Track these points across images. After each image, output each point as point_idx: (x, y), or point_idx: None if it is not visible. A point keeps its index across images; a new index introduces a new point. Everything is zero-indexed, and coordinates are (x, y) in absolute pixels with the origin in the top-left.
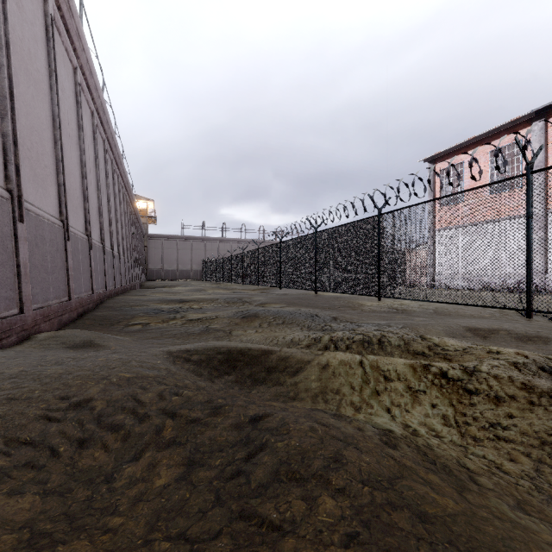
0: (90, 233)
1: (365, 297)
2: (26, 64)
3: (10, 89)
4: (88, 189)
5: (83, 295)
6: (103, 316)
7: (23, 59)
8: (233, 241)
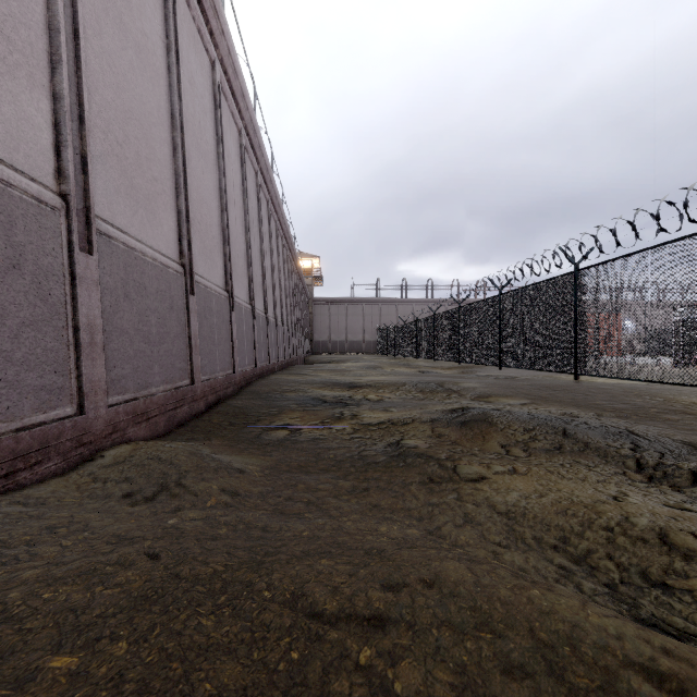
0: (231, 288)
1: (693, 389)
2: (119, 12)
3: (74, 26)
4: (231, 229)
5: (218, 375)
6: (240, 409)
7: (114, 1)
8: (416, 302)
